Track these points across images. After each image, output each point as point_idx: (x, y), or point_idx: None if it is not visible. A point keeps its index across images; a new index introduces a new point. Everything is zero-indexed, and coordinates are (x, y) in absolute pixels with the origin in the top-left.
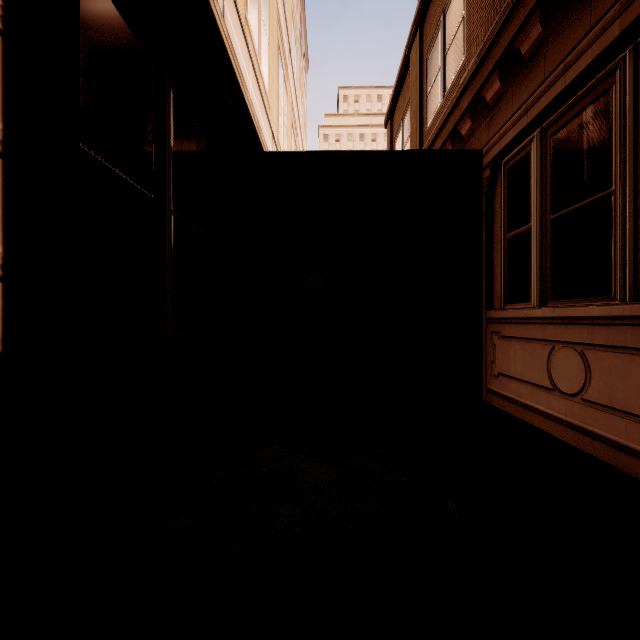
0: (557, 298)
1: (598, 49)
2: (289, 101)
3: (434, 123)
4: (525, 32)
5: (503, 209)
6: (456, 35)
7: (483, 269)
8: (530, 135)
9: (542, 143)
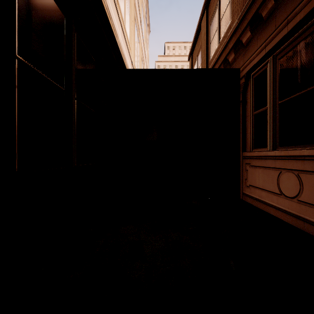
0: (282, 145)
1: (307, 10)
2: (140, 47)
3: (214, 56)
4: (265, 4)
5: (251, 99)
6: (226, 11)
7: (241, 130)
8: (267, 59)
9: (274, 63)
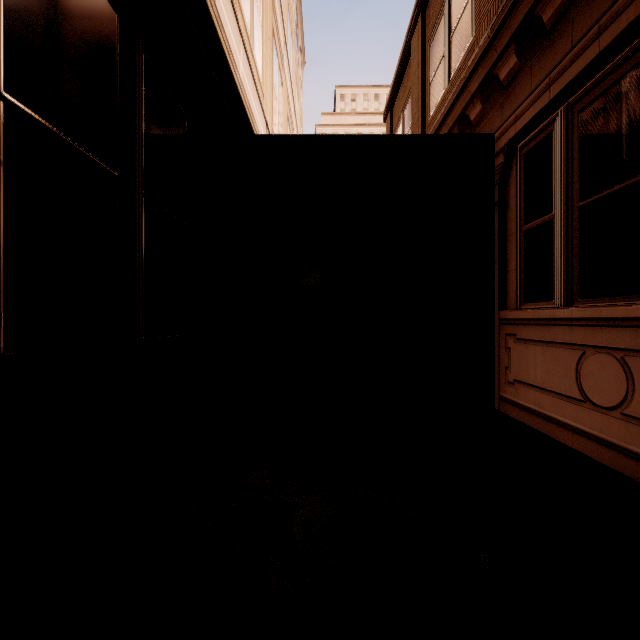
0: (587, 296)
1: None
2: (285, 93)
3: (438, 112)
4: None
5: (519, 198)
6: (463, 14)
7: (495, 265)
8: (552, 114)
9: (568, 121)
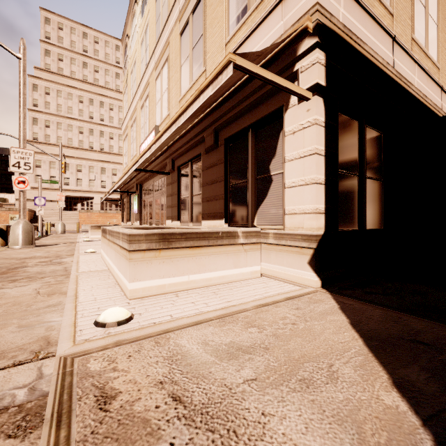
0: None
1: None
2: None
3: None
4: None
5: None
6: None
7: None
8: None
9: None
